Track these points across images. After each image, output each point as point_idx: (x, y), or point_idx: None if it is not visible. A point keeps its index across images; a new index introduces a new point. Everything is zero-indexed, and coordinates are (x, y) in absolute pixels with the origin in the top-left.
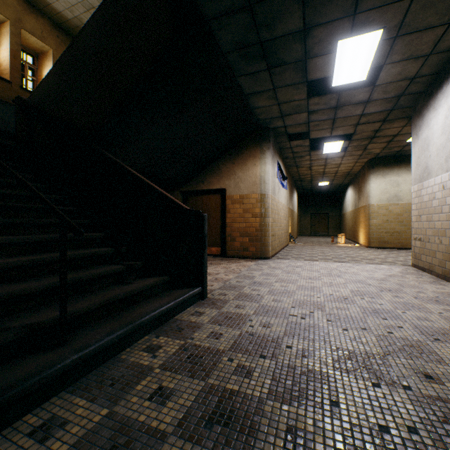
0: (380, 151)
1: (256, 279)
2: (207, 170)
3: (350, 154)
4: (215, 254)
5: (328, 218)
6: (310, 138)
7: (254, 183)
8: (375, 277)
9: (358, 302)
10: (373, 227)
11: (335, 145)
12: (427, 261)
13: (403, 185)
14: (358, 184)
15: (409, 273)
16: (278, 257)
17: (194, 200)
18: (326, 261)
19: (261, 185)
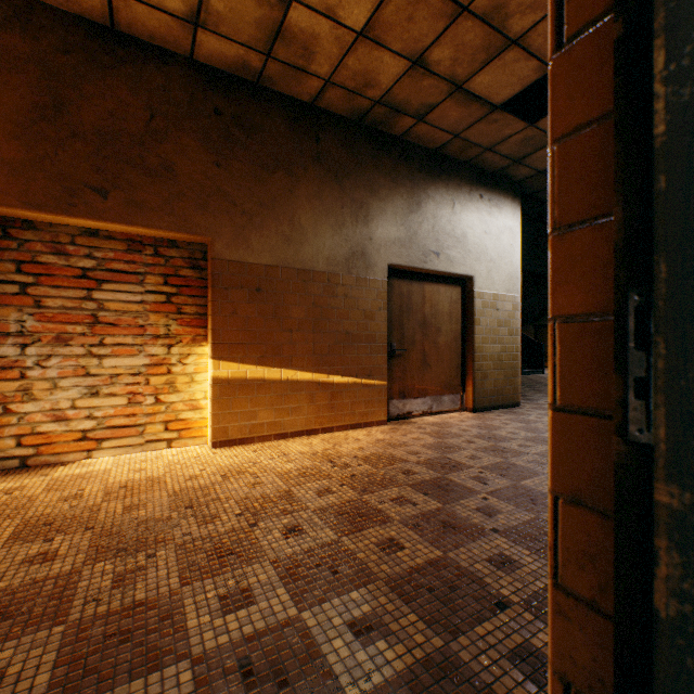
0: None
1: None
2: None
3: None
4: None
5: None
6: None
7: None
8: None
9: None
10: None
11: None
12: None
13: None
14: None
15: None
16: None
17: (542, 331)
18: None
19: None
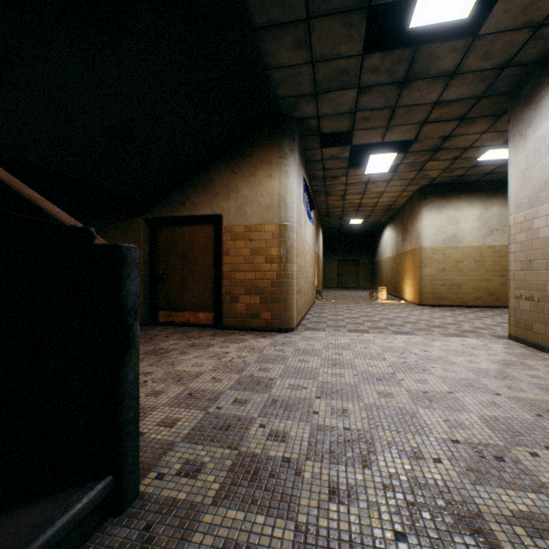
0: (439, 174)
1: (277, 390)
2: (190, 183)
3: (400, 177)
4: (204, 323)
5: (358, 266)
6: (352, 145)
7: (268, 206)
8: (486, 369)
9: (542, 477)
10: (426, 278)
11: (384, 159)
12: (548, 335)
13: (463, 223)
14: (402, 221)
15: (524, 354)
16: (307, 327)
17: (169, 234)
18: (381, 332)
19: (280, 209)
